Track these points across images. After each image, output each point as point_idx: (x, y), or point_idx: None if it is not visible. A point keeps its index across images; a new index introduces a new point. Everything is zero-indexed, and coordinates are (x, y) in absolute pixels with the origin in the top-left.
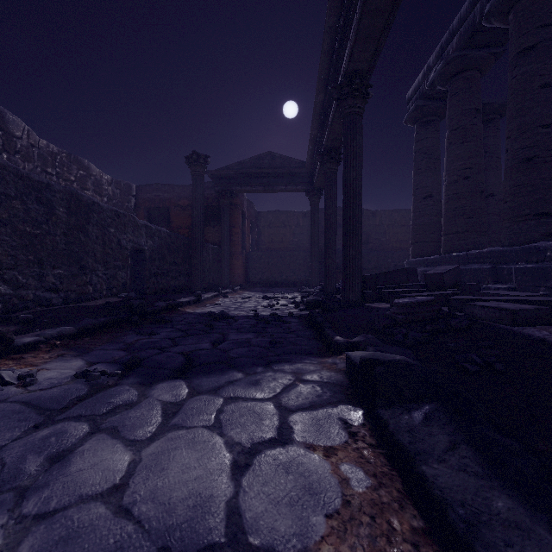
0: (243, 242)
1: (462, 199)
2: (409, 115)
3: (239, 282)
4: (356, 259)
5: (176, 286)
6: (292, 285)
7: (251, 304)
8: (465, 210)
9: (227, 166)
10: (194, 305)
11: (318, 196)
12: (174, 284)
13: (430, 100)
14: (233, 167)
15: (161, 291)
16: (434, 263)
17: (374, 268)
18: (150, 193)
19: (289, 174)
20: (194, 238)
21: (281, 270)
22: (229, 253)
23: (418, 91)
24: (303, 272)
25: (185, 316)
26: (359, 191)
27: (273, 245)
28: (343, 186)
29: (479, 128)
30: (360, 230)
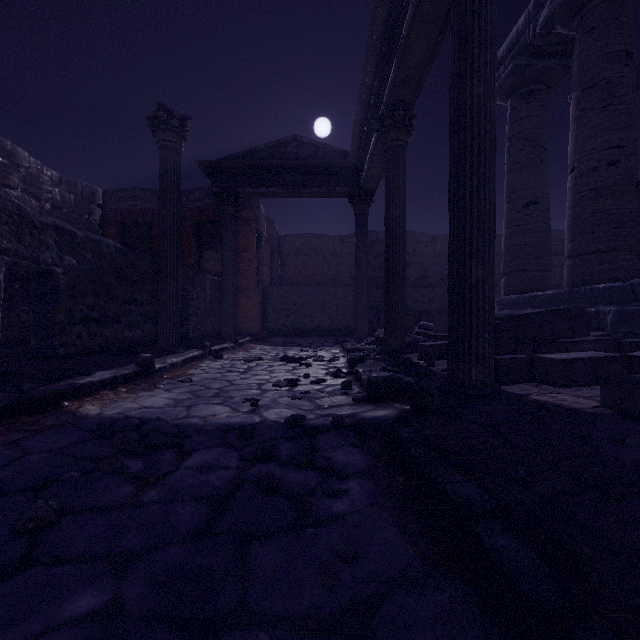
0: (260, 274)
1: (607, 197)
2: (501, 83)
3: (252, 330)
4: (486, 285)
5: (137, 339)
6: (328, 334)
7: (256, 375)
8: (611, 214)
9: (230, 155)
10: (125, 387)
11: (367, 202)
12: (133, 335)
13: (537, 57)
14: (239, 158)
15: (100, 348)
16: (553, 301)
17: (439, 310)
18: (124, 202)
19: (324, 169)
20: (162, 257)
21: (312, 313)
22: (238, 288)
23: (517, 46)
24: (342, 316)
25: (35, 445)
26: (491, 131)
27: (302, 279)
28: (453, 123)
29: (632, 83)
30: (493, 221)
